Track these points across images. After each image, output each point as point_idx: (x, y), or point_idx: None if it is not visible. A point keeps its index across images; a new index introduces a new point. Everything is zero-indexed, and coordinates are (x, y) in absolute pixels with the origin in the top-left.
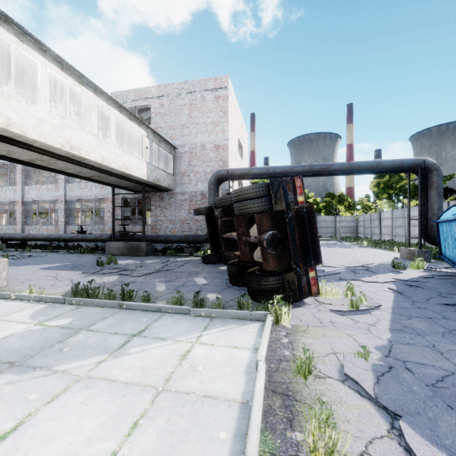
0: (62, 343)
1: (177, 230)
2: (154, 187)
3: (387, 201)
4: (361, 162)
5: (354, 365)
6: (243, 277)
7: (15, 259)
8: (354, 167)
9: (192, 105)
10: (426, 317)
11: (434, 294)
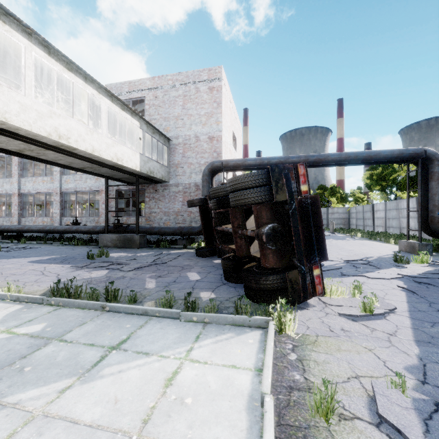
0: (25, 358)
1: (171, 222)
2: (148, 178)
3: (380, 193)
4: (359, 152)
5: (389, 401)
6: (239, 273)
7: (7, 251)
8: (351, 158)
9: (185, 97)
10: None
11: None
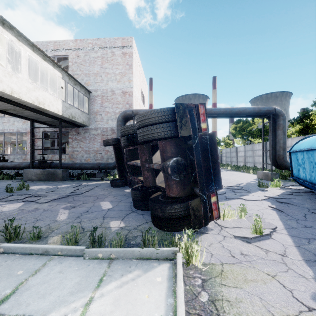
0: None
1: (91, 159)
2: (70, 122)
3: (241, 139)
4: (232, 108)
5: None
6: (146, 201)
7: None
8: (228, 112)
9: (103, 58)
10: None
11: (305, 210)
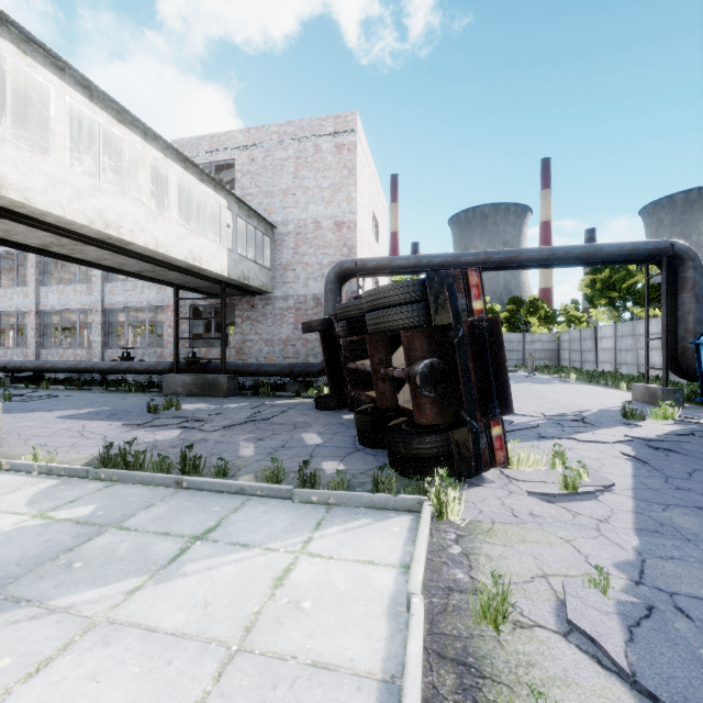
0: (73, 552)
1: (277, 356)
2: (241, 287)
3: (608, 309)
4: (570, 246)
5: (584, 604)
6: (381, 434)
7: (22, 402)
8: (558, 256)
9: (299, 159)
10: (694, 506)
11: (699, 464)
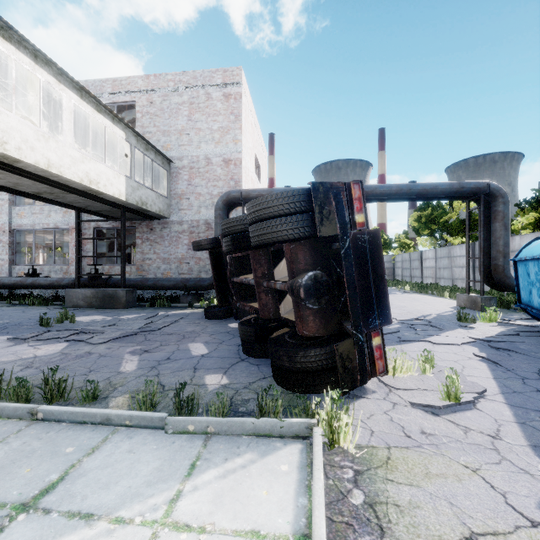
0: None
1: (173, 272)
2: (139, 212)
3: (430, 238)
4: (413, 184)
5: None
6: (264, 344)
7: None
8: (404, 191)
9: (192, 105)
10: None
11: (539, 363)
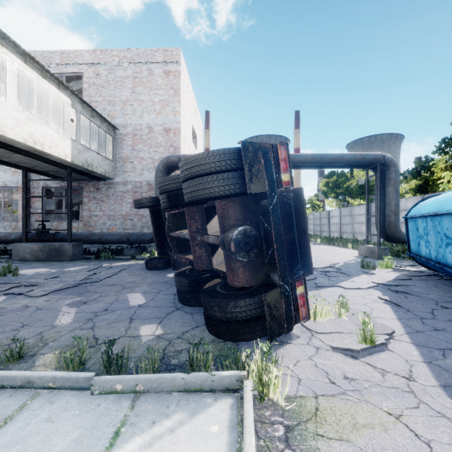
0: None
1: (118, 227)
2: (86, 173)
3: (335, 200)
4: (324, 154)
5: None
6: (197, 293)
7: None
8: (317, 160)
9: (136, 79)
10: None
11: (431, 303)
